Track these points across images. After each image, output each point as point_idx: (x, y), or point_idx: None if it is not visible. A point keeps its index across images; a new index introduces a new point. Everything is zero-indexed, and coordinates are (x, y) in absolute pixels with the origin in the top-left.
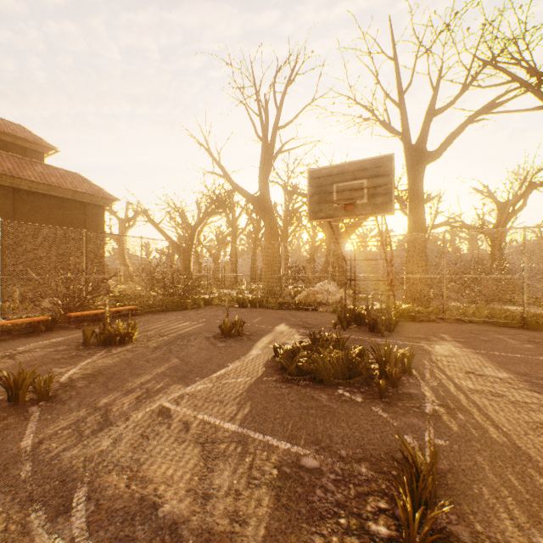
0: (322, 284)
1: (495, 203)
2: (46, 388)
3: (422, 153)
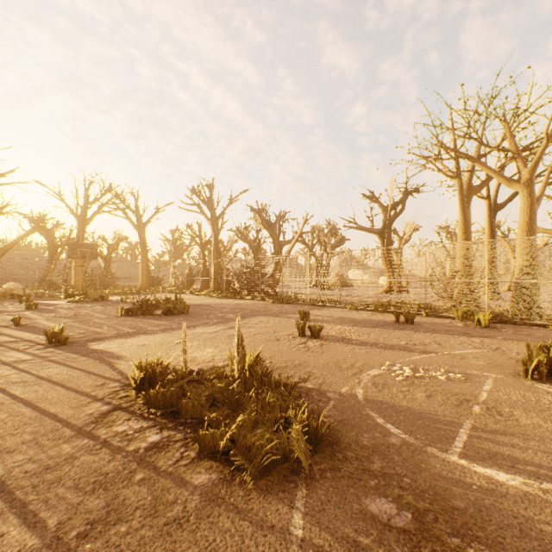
0: (14, 284)
1: (108, 244)
2: (36, 306)
3: (84, 222)
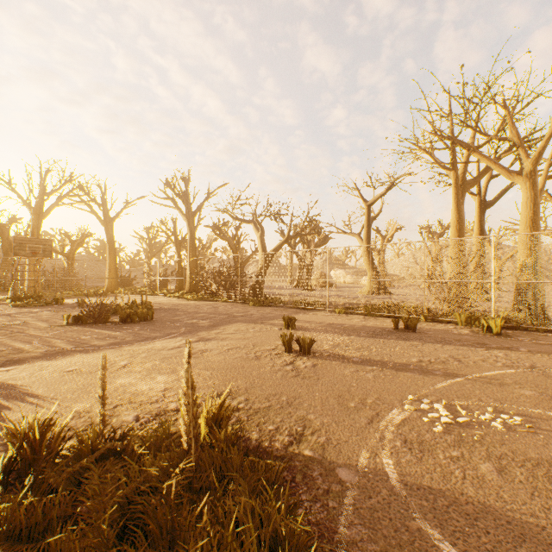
0: None
1: (71, 241)
2: None
3: (39, 215)
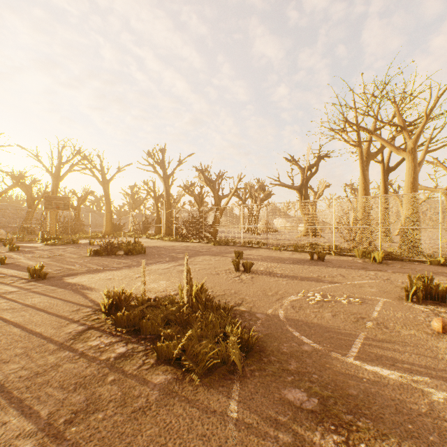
0: None
1: (78, 197)
2: (18, 248)
3: (57, 179)
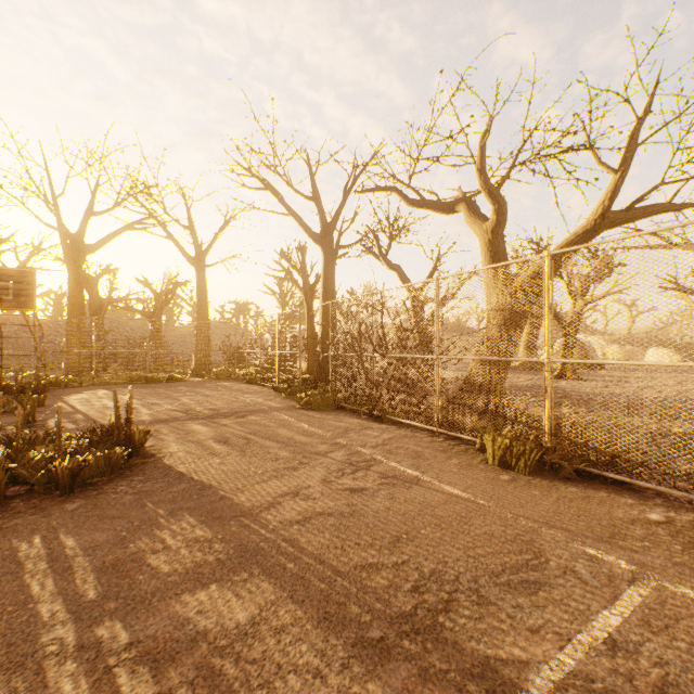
0: None
1: (154, 293)
2: None
3: (82, 246)
